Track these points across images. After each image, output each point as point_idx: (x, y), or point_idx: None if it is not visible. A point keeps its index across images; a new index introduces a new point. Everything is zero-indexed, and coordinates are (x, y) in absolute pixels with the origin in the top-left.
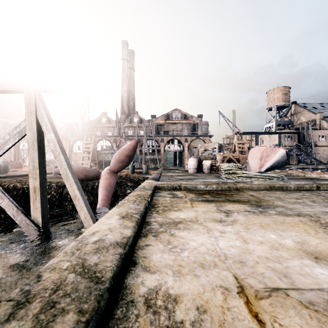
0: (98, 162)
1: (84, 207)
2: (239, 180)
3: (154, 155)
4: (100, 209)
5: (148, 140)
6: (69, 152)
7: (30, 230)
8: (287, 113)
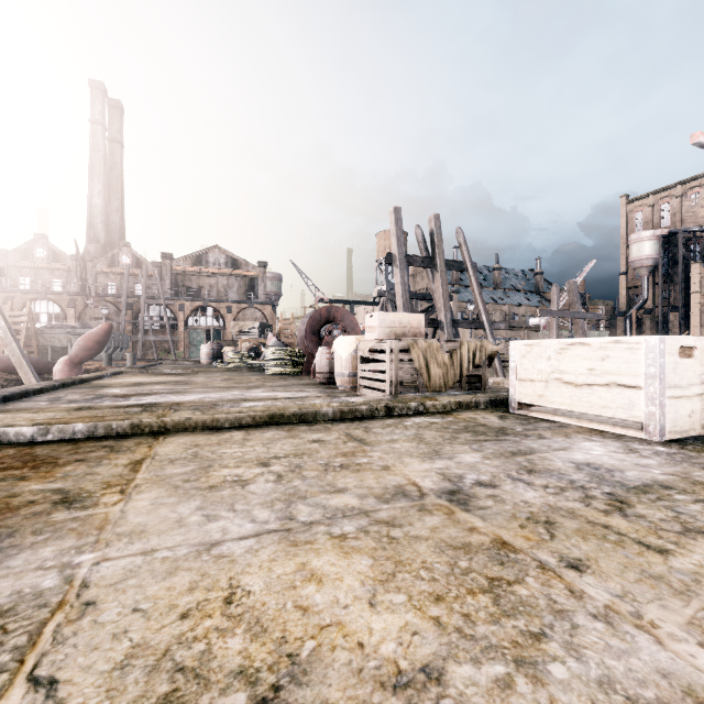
0: (38, 348)
1: None
2: None
3: (165, 334)
4: None
5: (153, 305)
6: None
7: None
8: None
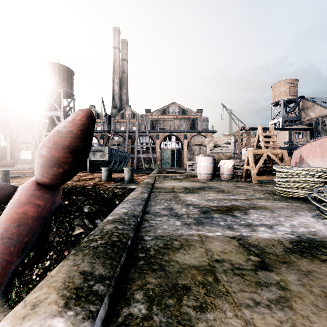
0: None
1: None
2: None
3: (148, 153)
4: None
5: (142, 136)
6: None
7: None
8: (295, 107)
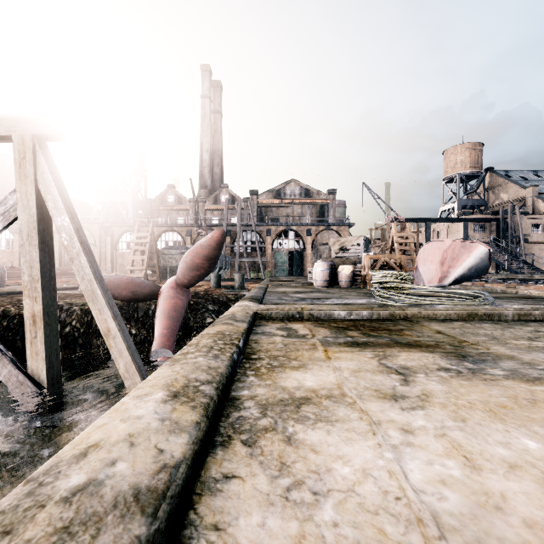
0: (159, 268)
1: (124, 351)
2: (404, 300)
3: (255, 256)
4: (157, 352)
5: (245, 231)
6: (112, 252)
7: (25, 394)
8: (477, 186)
